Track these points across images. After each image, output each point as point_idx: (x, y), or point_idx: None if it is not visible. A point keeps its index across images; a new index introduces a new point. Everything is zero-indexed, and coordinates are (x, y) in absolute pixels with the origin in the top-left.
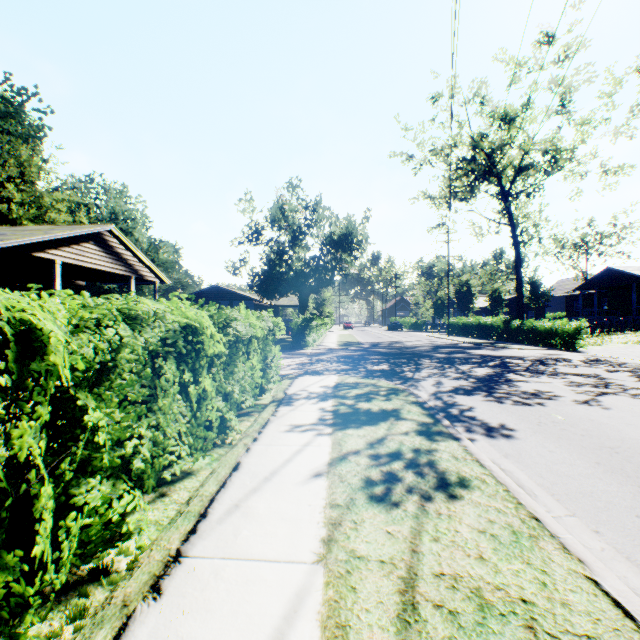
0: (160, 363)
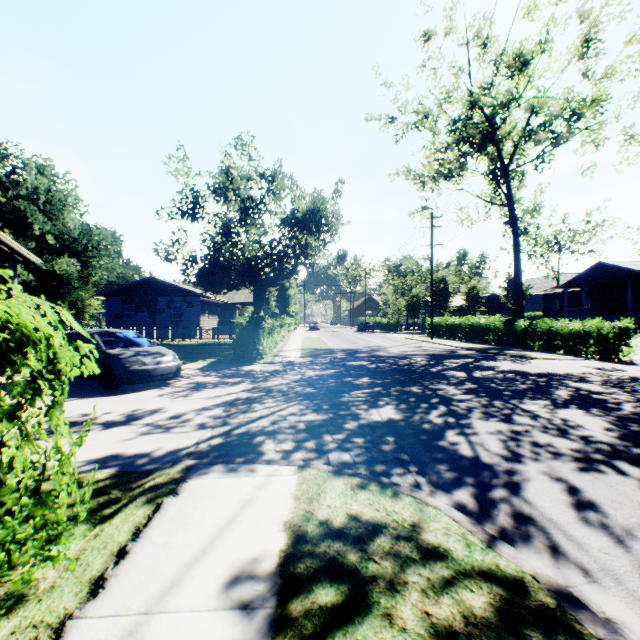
0: None
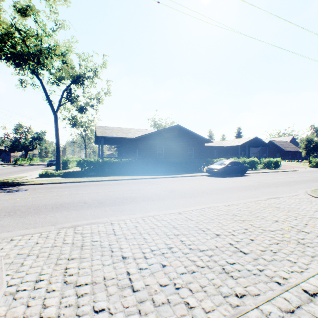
0: None
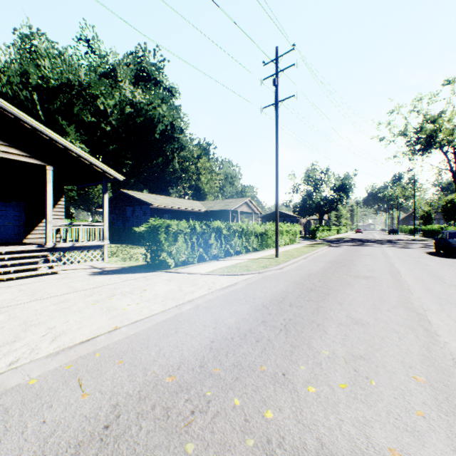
0: (281, 231)
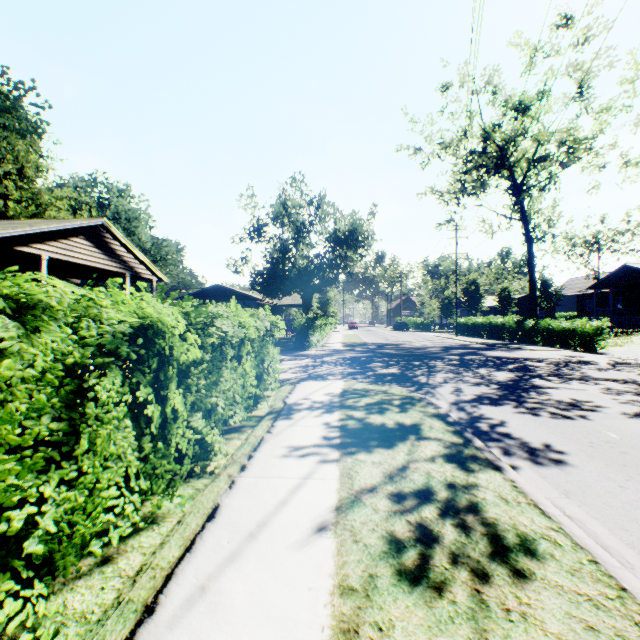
0: (90, 379)
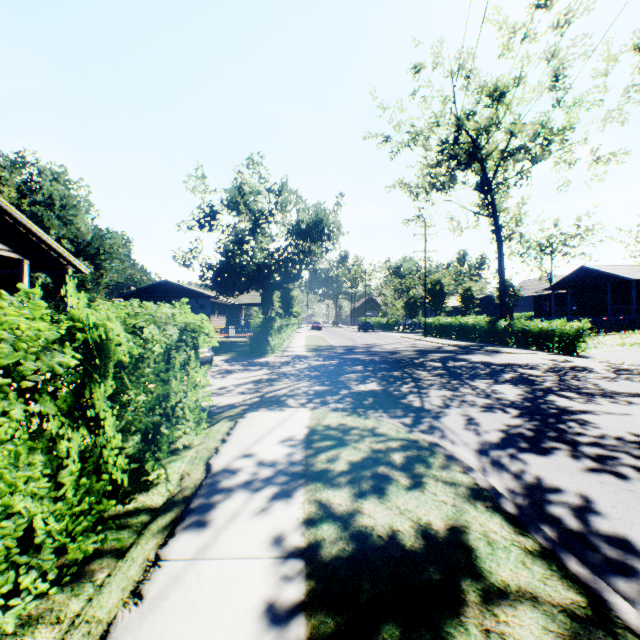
0: None
